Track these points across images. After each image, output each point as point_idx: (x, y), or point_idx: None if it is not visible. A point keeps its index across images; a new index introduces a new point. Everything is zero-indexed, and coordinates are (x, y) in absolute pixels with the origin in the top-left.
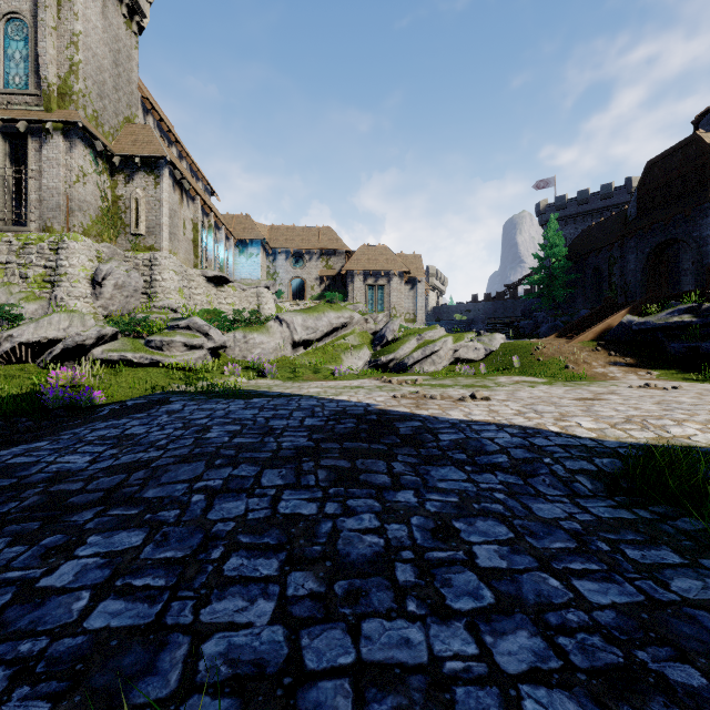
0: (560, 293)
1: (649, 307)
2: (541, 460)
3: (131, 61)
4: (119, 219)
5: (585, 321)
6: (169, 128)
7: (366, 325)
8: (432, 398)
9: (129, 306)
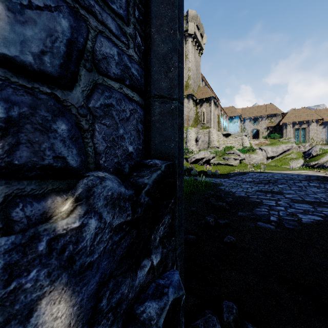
0: None
1: None
2: None
3: (199, 66)
4: (198, 119)
5: None
6: (208, 83)
7: (299, 149)
8: None
9: (204, 147)
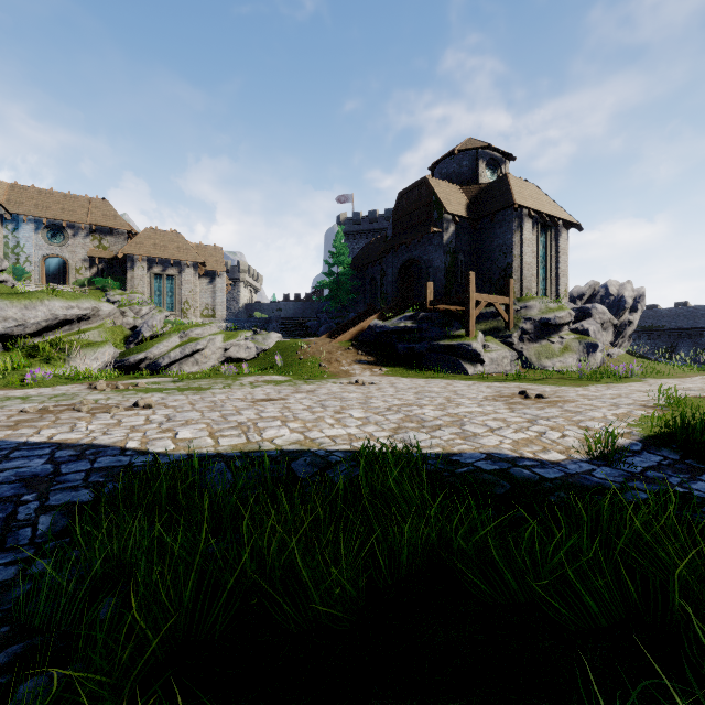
0: (345, 297)
1: (394, 314)
2: (18, 499)
3: None
4: None
5: (351, 323)
6: None
7: (123, 319)
8: (77, 410)
9: None
